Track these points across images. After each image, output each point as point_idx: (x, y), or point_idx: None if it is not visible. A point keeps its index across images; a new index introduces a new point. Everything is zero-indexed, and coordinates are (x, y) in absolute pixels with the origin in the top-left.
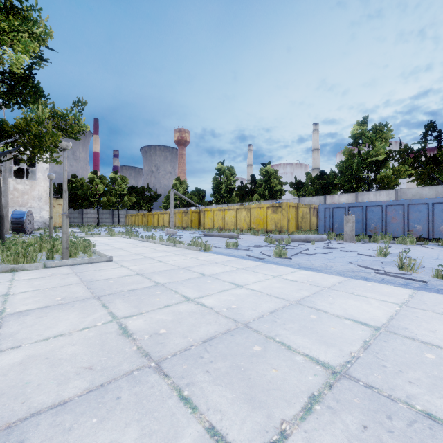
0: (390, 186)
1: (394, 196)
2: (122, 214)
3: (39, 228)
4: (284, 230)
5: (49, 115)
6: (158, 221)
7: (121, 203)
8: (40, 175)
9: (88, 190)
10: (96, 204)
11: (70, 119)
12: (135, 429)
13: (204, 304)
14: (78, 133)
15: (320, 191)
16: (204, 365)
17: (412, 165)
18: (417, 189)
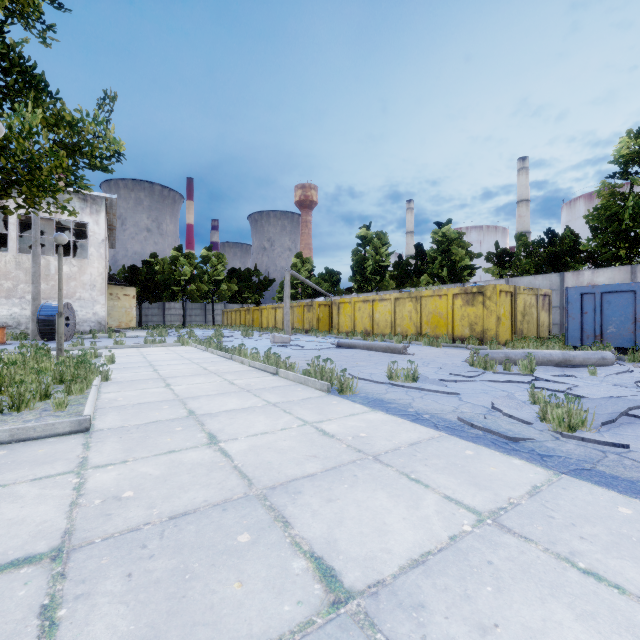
0: None
1: None
2: (218, 310)
3: (91, 331)
4: (489, 338)
5: (50, 122)
6: (268, 319)
7: (217, 294)
8: (93, 251)
9: (170, 274)
10: (181, 295)
11: (87, 128)
12: None
13: None
14: (105, 156)
15: (546, 266)
16: None
17: None
18: None
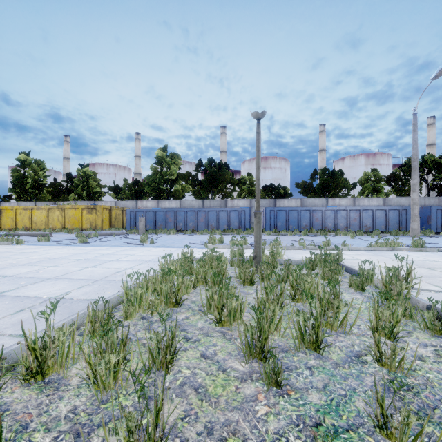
0: (180, 197)
1: (179, 204)
2: None
3: None
4: (98, 228)
5: None
6: None
7: None
8: None
9: None
10: None
11: None
12: (21, 268)
13: (32, 258)
14: None
15: (134, 196)
16: (38, 263)
17: (192, 185)
18: (190, 201)
